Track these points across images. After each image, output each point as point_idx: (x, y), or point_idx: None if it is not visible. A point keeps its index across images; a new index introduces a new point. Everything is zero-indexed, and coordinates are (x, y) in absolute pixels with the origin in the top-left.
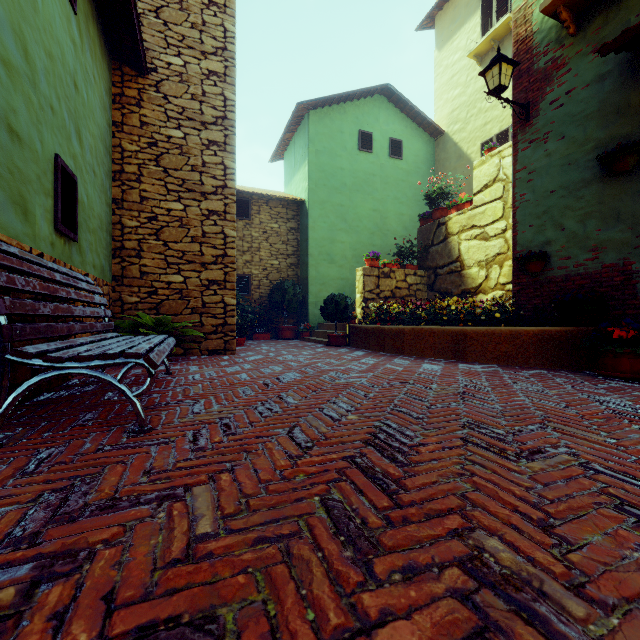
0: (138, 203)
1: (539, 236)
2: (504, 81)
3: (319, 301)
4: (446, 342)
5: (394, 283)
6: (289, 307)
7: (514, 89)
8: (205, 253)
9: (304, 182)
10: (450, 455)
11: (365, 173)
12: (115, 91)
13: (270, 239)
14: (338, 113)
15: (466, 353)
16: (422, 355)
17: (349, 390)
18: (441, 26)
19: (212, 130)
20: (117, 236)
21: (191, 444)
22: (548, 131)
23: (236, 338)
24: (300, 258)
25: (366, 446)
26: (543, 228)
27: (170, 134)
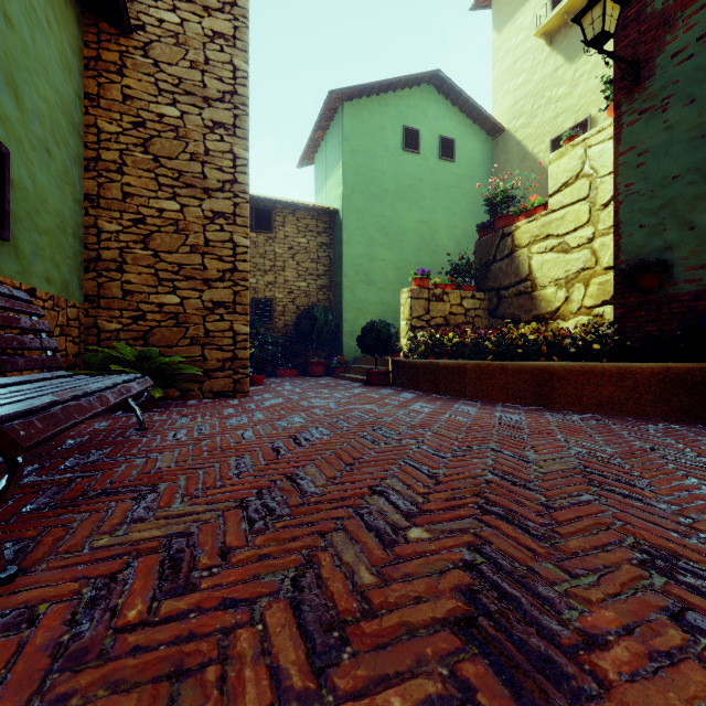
0: (119, 201)
1: (655, 239)
2: (609, 26)
3: (355, 330)
4: (524, 382)
5: (448, 308)
6: (319, 337)
7: (616, 44)
8: (208, 267)
9: (337, 188)
10: (689, 697)
11: (410, 178)
12: (89, 54)
13: (297, 256)
14: (378, 105)
15: (552, 397)
16: (490, 399)
17: (402, 463)
18: (501, 3)
19: (218, 108)
20: (91, 243)
21: (66, 634)
22: (669, 95)
23: (252, 375)
24: (333, 279)
25: (465, 647)
26: (661, 228)
27: (162, 112)
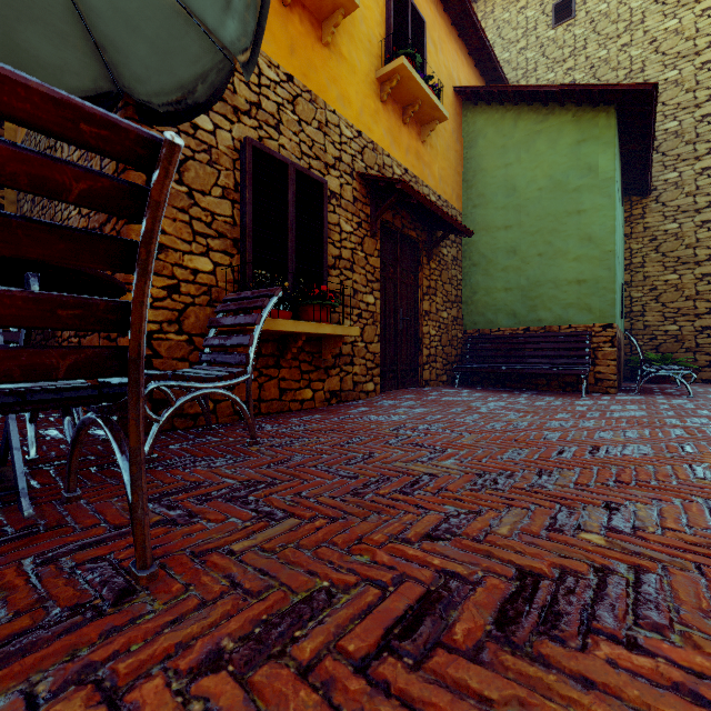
0: (642, 281)
1: None
2: None
3: None
4: None
5: None
6: None
7: None
8: (698, 307)
9: None
10: None
11: None
12: (626, 215)
13: None
14: None
15: None
16: None
17: None
18: None
19: (705, 213)
20: (627, 305)
21: None
22: None
23: None
24: None
25: None
26: None
27: (666, 228)
